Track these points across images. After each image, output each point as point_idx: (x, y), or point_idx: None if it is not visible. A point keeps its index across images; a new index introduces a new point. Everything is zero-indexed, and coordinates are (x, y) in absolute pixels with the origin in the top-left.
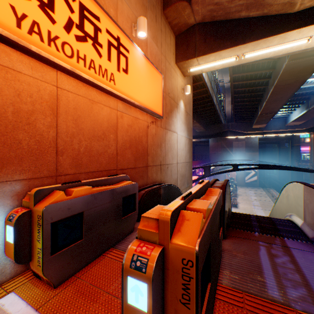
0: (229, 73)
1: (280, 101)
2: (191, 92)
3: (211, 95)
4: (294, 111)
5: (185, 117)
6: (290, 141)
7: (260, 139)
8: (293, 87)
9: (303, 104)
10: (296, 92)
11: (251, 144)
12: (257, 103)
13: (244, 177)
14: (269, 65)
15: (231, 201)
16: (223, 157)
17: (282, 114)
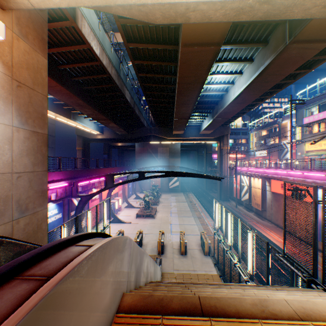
0: (130, 57)
1: (189, 105)
2: (45, 55)
3: (119, 87)
4: (204, 120)
5: (8, 88)
6: (205, 148)
7: (183, 146)
8: (196, 89)
9: (210, 114)
10: (202, 99)
11: (175, 150)
12: (172, 106)
13: (168, 183)
14: (172, 57)
15: (149, 211)
16: (149, 163)
17: (196, 122)
